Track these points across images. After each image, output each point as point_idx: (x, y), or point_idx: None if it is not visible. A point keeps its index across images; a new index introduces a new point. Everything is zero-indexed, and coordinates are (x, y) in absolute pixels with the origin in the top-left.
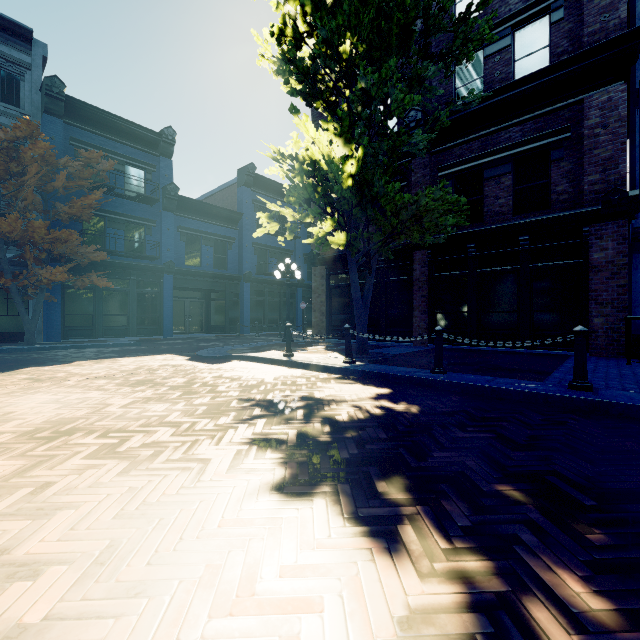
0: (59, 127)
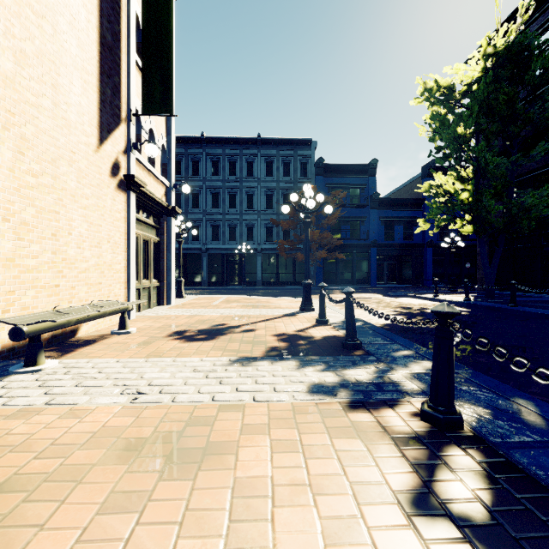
0: (321, 180)
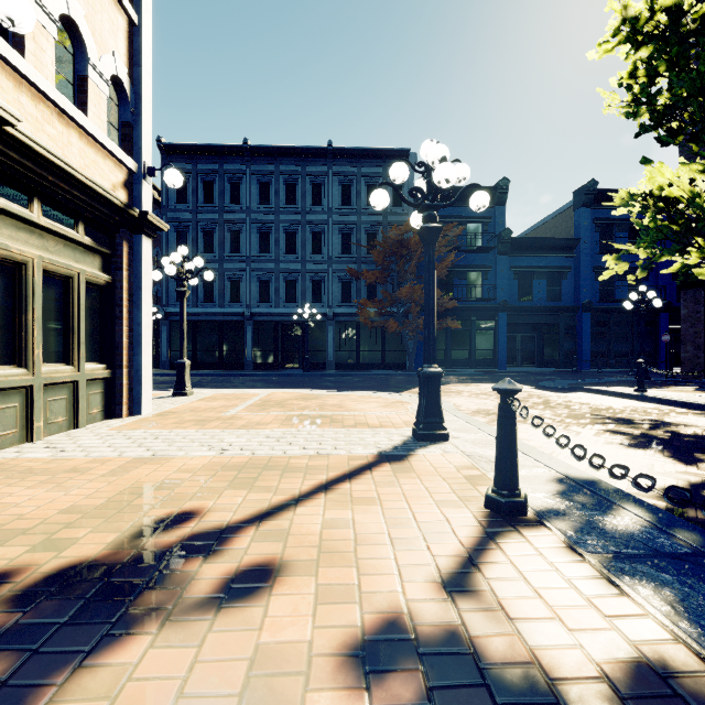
0: None
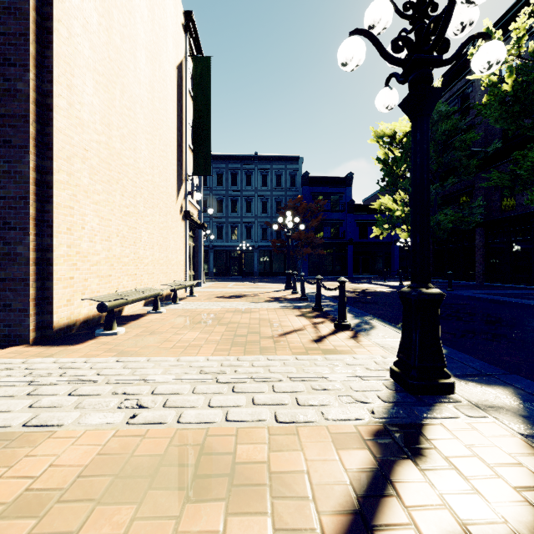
0: (307, 190)
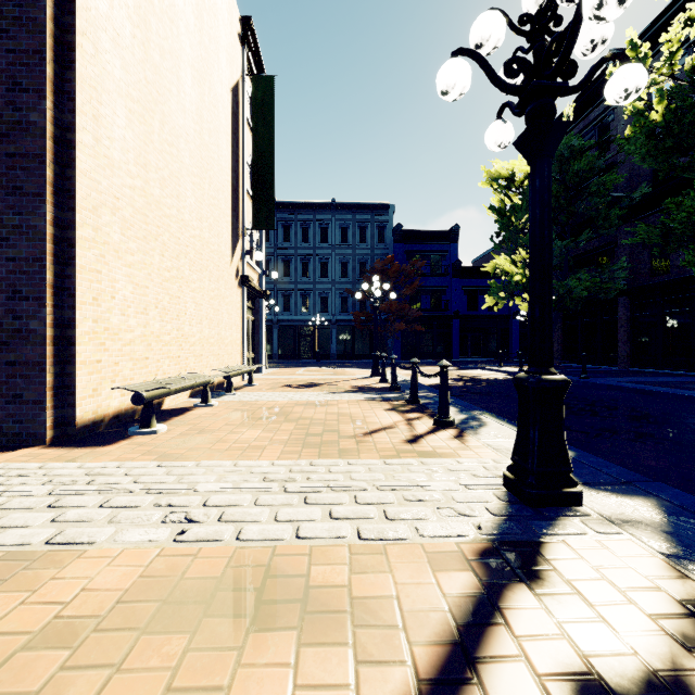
0: (400, 247)
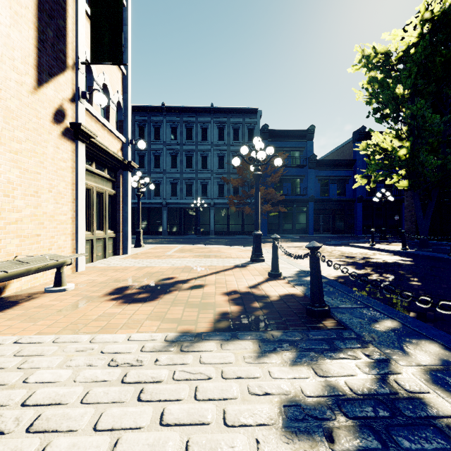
0: (266, 144)
